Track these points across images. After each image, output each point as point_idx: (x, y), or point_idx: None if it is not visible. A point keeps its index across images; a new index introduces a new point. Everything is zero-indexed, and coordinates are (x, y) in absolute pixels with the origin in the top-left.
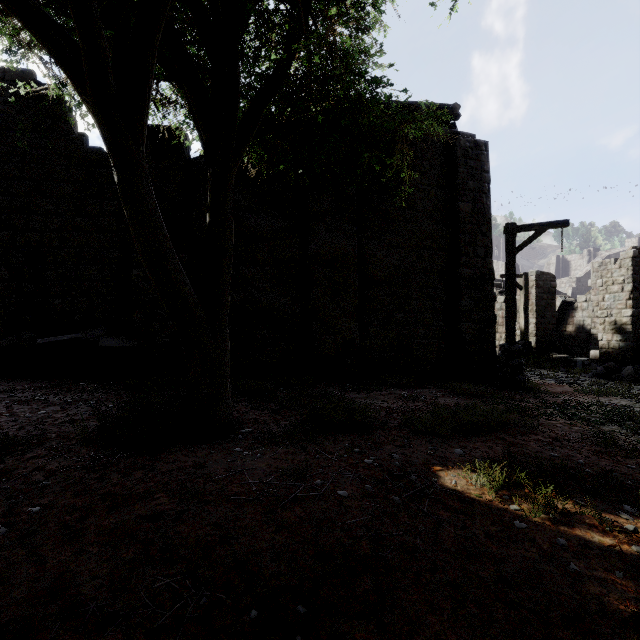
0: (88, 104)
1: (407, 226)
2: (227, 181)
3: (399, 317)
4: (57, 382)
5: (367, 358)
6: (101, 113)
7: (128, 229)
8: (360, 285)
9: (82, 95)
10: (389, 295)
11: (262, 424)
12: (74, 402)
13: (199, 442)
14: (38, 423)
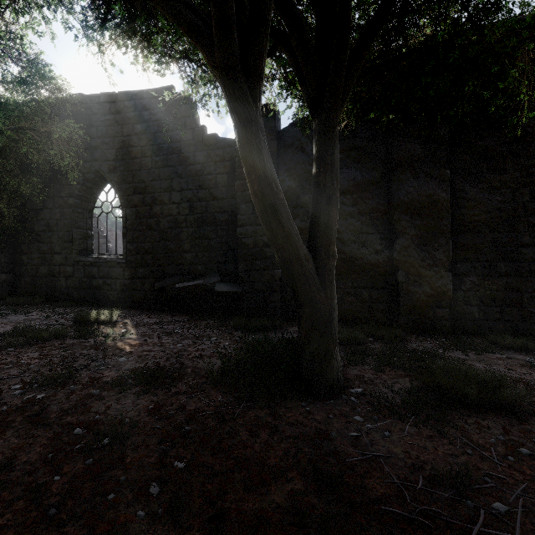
0: (217, 71)
1: (515, 161)
2: (335, 128)
3: (504, 266)
4: (188, 317)
5: (461, 311)
6: (228, 76)
7: (234, 196)
8: (452, 232)
9: (213, 64)
10: (490, 242)
11: (369, 384)
12: (200, 337)
13: (312, 399)
14: (178, 356)
